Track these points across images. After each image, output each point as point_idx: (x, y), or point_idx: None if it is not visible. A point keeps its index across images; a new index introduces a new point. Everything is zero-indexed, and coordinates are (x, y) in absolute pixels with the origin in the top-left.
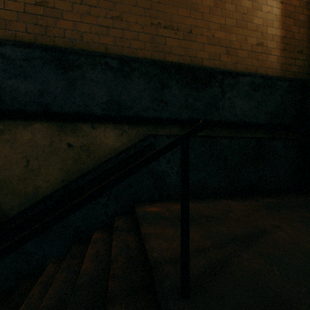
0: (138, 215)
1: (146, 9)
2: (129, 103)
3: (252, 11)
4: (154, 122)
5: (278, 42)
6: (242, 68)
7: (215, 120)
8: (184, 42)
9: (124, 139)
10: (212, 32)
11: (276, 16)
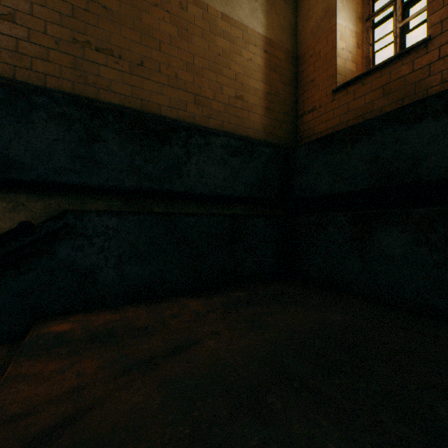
0: (24, 343)
1: (63, 15)
2: (27, 160)
3: (229, 54)
4: (80, 191)
5: (262, 98)
6: (217, 124)
7: (177, 191)
8: (131, 78)
9: (19, 217)
10: (176, 70)
11: (259, 66)
